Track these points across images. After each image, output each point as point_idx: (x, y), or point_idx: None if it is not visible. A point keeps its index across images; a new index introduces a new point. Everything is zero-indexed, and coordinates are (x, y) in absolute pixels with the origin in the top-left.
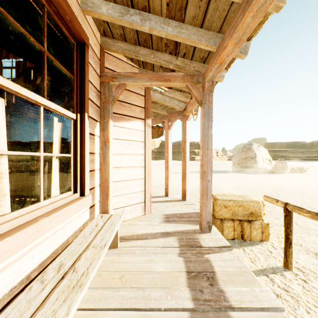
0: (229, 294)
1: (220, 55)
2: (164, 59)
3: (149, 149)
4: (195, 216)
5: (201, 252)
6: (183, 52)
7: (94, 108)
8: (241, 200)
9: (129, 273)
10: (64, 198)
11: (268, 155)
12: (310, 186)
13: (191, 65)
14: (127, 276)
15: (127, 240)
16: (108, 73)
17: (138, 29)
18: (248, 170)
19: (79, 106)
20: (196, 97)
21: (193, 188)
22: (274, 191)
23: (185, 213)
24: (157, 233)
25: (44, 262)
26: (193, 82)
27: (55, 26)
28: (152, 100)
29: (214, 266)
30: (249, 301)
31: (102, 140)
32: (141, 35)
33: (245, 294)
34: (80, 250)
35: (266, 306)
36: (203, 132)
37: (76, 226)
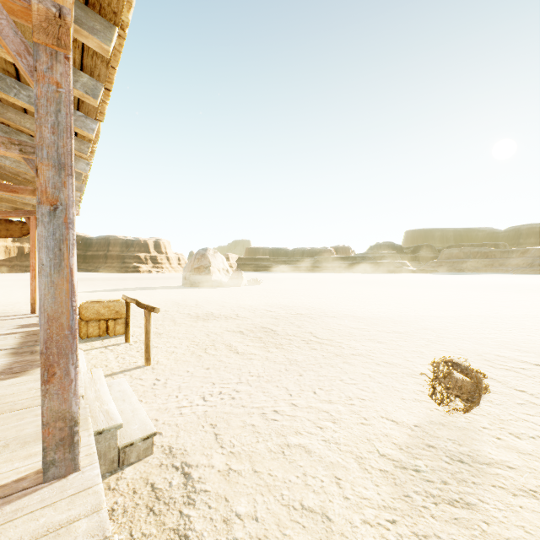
0: None
1: None
2: (11, 171)
3: None
4: None
5: None
6: None
7: None
8: (108, 302)
9: None
10: None
11: (226, 264)
12: (240, 296)
13: None
14: None
15: None
16: None
17: None
18: (201, 284)
19: None
20: None
21: None
22: (197, 303)
23: None
24: (1, 334)
25: None
26: None
27: None
28: None
29: None
30: None
31: None
32: None
33: None
34: None
35: None
36: None
37: None
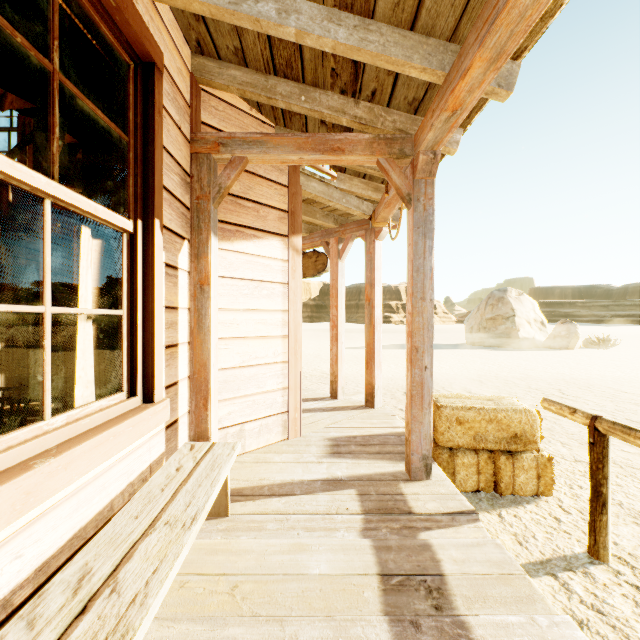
0: (481, 634)
1: (455, 91)
2: (330, 105)
3: (297, 300)
4: (394, 442)
5: (411, 525)
6: (371, 89)
7: (177, 210)
8: (493, 409)
9: (252, 578)
10: (103, 409)
11: (538, 312)
12: (627, 376)
13: (388, 118)
14: (247, 587)
15: (249, 497)
16: (207, 135)
17: (272, 34)
18: (499, 343)
19: (140, 202)
20: (398, 187)
21: (388, 380)
22: (553, 386)
23: (373, 436)
24: (315, 482)
25: (49, 561)
26: (391, 154)
27: (84, 21)
28: (304, 197)
29: (441, 561)
30: None
31: (195, 279)
32: (279, 49)
33: (517, 632)
34: (134, 532)
35: None
36: (415, 262)
37: (132, 471)
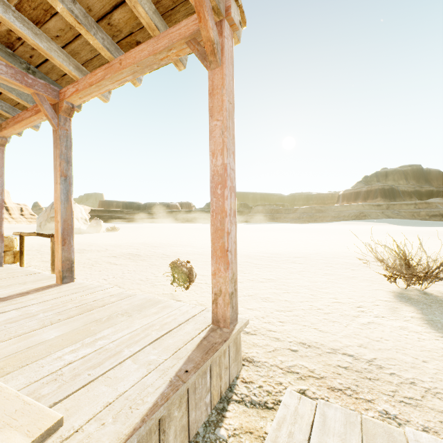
0: None
1: None
2: None
3: None
4: None
5: None
6: None
7: None
8: None
9: None
10: None
11: (84, 214)
12: (103, 239)
13: None
14: None
15: None
16: None
17: None
18: None
19: None
20: None
21: None
22: None
23: None
24: None
25: None
26: None
27: None
28: None
29: None
30: None
31: None
32: None
33: None
34: None
35: None
36: None
37: None
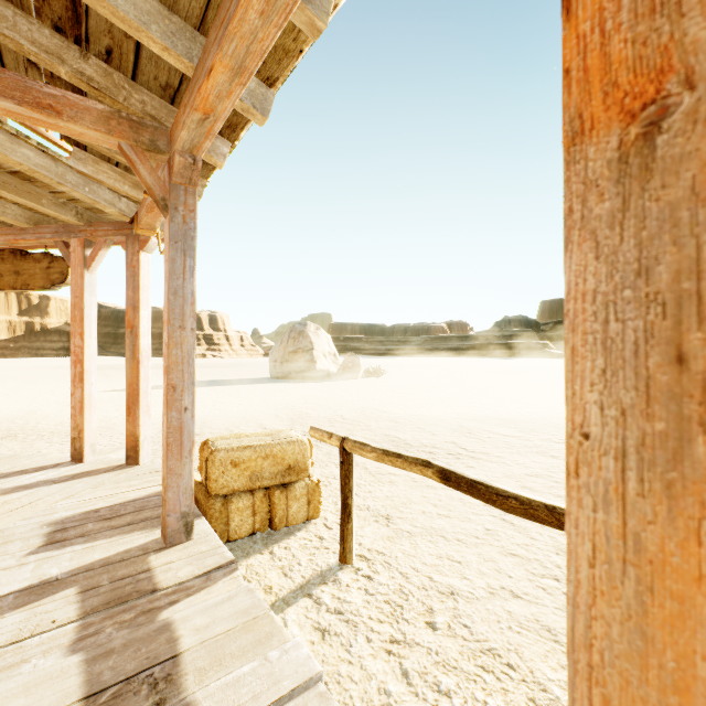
0: None
1: (202, 90)
2: (35, 39)
3: None
4: (156, 504)
5: (152, 607)
6: (104, 44)
7: None
8: (269, 444)
9: None
10: None
11: (332, 346)
12: (389, 398)
13: (134, 94)
14: None
15: None
16: None
17: None
18: (300, 376)
19: None
20: (150, 187)
21: None
22: (338, 413)
23: (127, 503)
24: (2, 599)
25: None
26: (139, 142)
27: None
28: (15, 167)
29: (181, 637)
30: (252, 699)
31: None
32: None
33: (247, 682)
34: None
35: (287, 691)
36: (172, 283)
37: None
